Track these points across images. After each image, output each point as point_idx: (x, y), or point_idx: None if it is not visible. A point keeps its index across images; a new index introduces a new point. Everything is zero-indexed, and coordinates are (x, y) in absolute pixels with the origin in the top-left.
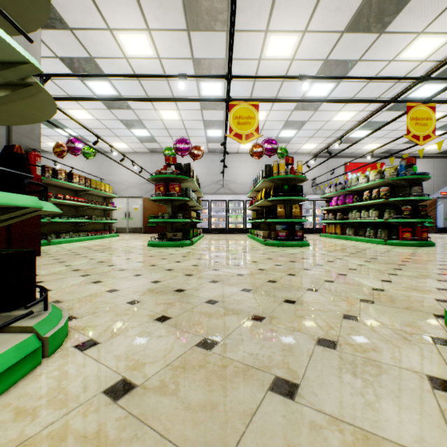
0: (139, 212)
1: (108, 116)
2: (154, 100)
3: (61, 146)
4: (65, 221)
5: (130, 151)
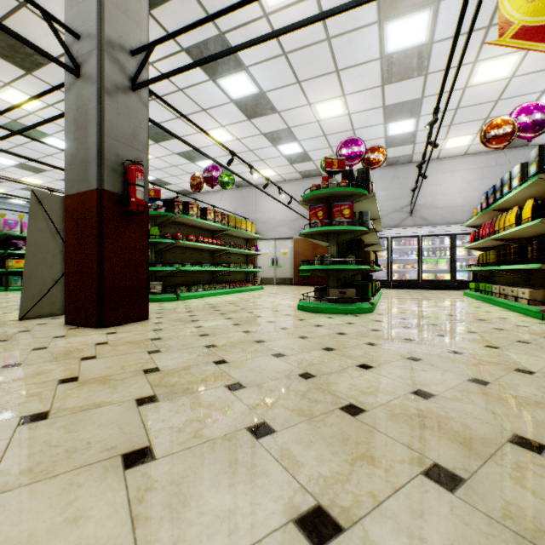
0: (288, 258)
1: (249, 131)
2: (307, 23)
3: (197, 177)
4: (196, 269)
5: (278, 180)
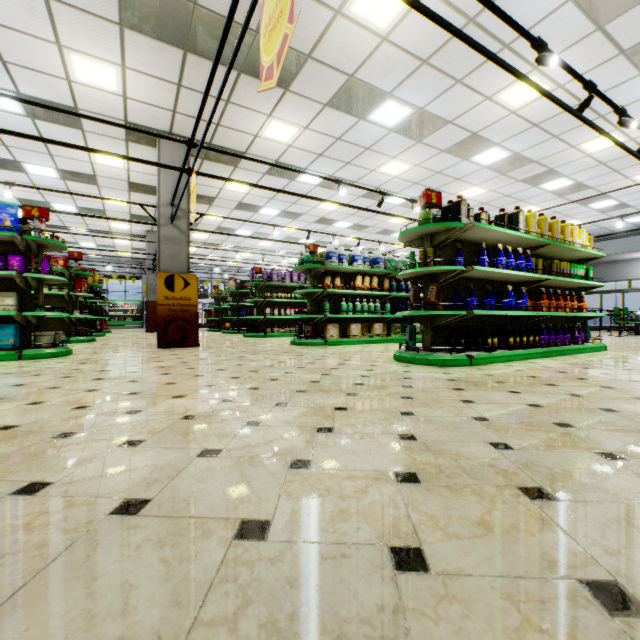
0: None
1: None
2: None
3: None
4: None
5: None
